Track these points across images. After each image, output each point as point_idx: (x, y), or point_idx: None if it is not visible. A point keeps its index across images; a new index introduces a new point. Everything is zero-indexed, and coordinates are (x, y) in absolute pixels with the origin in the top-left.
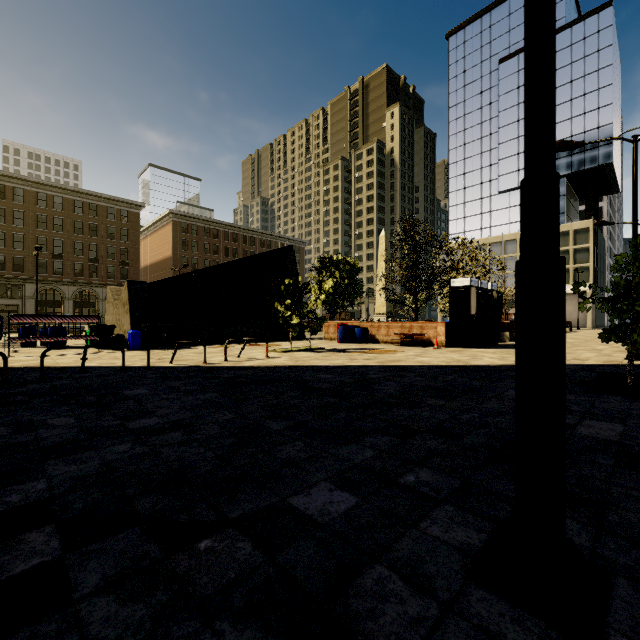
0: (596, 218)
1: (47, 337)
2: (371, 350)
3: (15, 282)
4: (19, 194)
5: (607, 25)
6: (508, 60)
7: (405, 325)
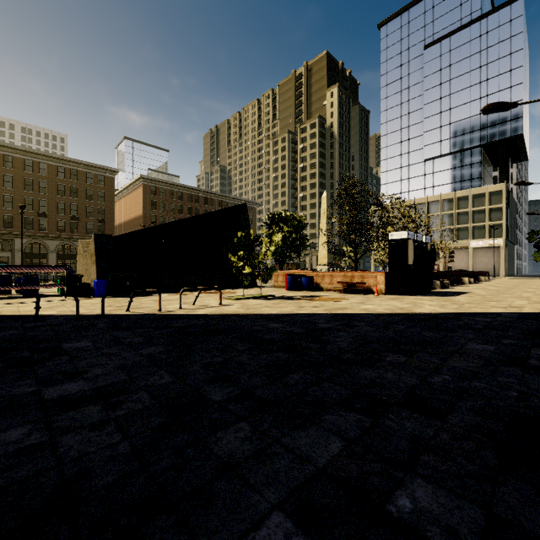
0: (508, 182)
1: (16, 286)
2: (317, 297)
3: (5, 237)
4: (9, 161)
5: (518, 15)
6: (432, 46)
7: (347, 274)
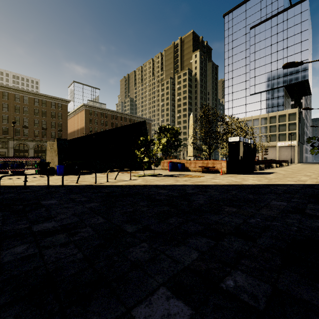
0: (299, 108)
1: (11, 168)
2: (187, 175)
3: (4, 140)
4: (6, 95)
5: (305, 9)
6: (255, 27)
7: (204, 162)
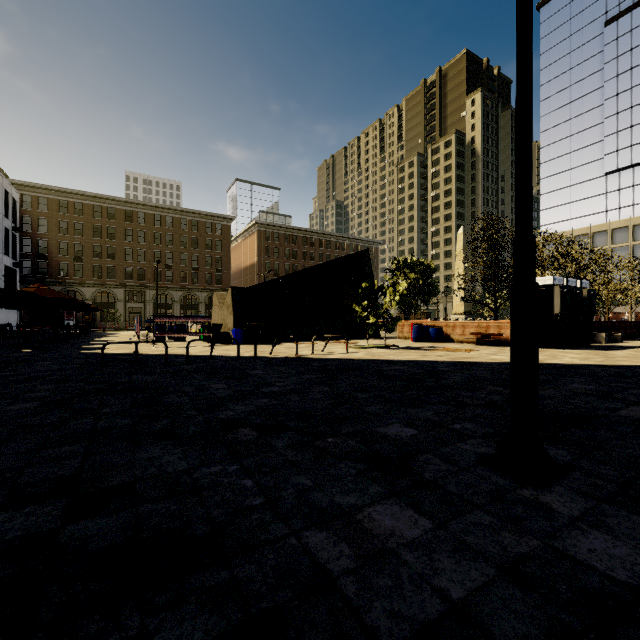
0: None
1: (177, 333)
2: (444, 348)
3: (139, 289)
4: (142, 217)
5: None
6: (617, 20)
7: (481, 325)
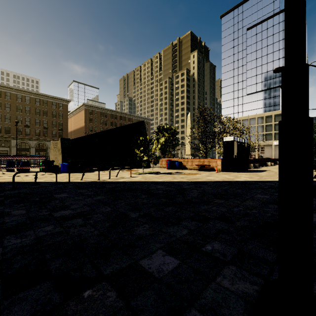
0: None
1: (19, 166)
2: (184, 173)
3: (6, 139)
4: (8, 95)
5: None
6: (251, 29)
7: (201, 160)
